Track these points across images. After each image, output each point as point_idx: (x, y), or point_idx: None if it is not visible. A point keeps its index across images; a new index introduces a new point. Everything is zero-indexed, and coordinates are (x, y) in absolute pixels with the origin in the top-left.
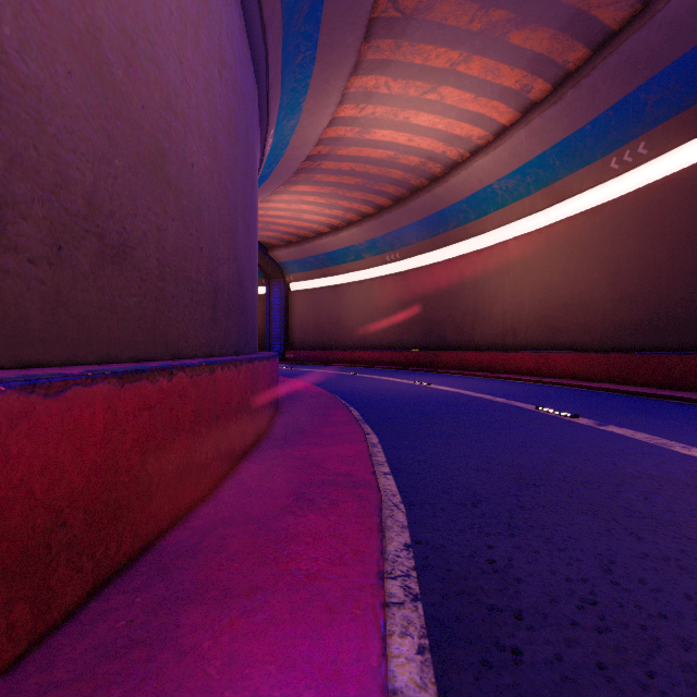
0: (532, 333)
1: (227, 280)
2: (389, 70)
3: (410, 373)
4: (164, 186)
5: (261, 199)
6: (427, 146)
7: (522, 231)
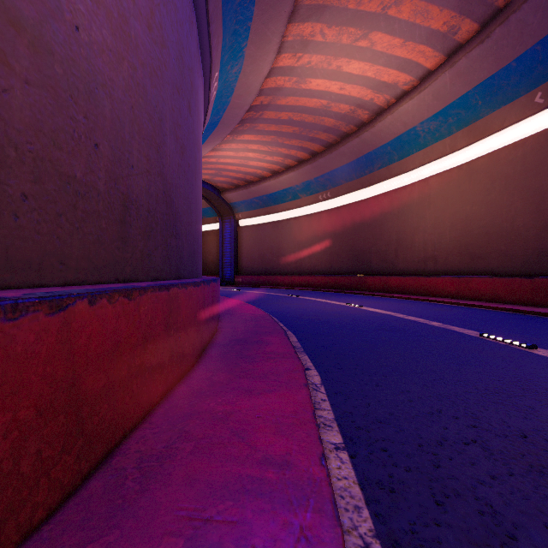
0: (452, 260)
1: (145, 194)
2: (324, 16)
3: (340, 294)
4: (3, 23)
5: (213, 147)
6: (357, 94)
7: (442, 168)
